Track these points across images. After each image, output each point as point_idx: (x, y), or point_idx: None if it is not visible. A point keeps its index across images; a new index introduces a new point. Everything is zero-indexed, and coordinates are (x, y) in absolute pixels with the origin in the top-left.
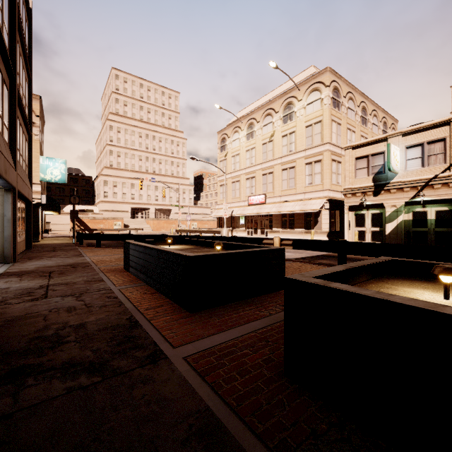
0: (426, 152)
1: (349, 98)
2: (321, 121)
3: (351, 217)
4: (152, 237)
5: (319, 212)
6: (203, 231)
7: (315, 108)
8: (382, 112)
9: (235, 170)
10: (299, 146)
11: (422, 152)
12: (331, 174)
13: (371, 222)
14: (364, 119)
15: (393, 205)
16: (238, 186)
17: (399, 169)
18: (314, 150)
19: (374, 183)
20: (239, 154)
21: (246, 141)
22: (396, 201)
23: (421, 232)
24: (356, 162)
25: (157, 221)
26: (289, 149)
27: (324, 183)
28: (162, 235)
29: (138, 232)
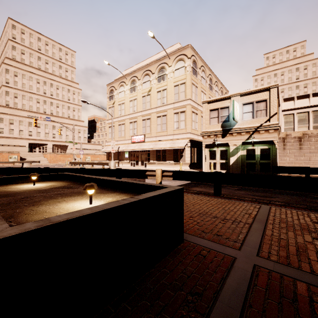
0: (255, 108)
1: (202, 70)
2: (185, 83)
3: (206, 152)
4: (35, 170)
5: (183, 149)
6: (94, 163)
7: (181, 73)
8: (220, 84)
9: (121, 115)
10: (169, 100)
11: (253, 108)
12: (191, 122)
13: (220, 156)
14: (210, 86)
15: (235, 144)
16: (123, 128)
17: (238, 119)
18: (180, 103)
19: (222, 128)
20: (124, 103)
21: (130, 93)
22: (236, 141)
23: (252, 163)
24: (210, 113)
25: (53, 155)
26: (162, 101)
27: (187, 128)
28: (45, 168)
29: (35, 164)
